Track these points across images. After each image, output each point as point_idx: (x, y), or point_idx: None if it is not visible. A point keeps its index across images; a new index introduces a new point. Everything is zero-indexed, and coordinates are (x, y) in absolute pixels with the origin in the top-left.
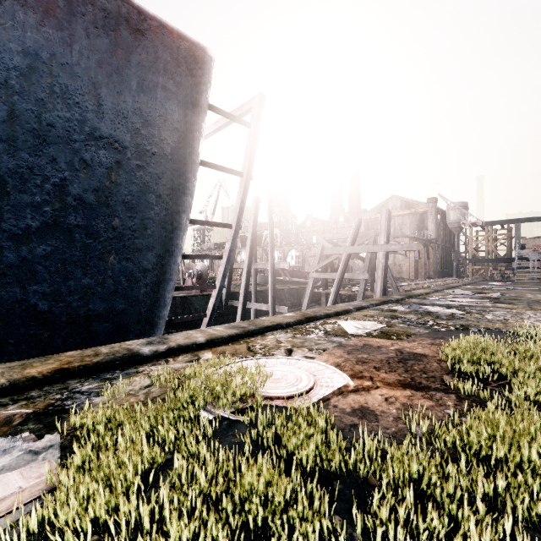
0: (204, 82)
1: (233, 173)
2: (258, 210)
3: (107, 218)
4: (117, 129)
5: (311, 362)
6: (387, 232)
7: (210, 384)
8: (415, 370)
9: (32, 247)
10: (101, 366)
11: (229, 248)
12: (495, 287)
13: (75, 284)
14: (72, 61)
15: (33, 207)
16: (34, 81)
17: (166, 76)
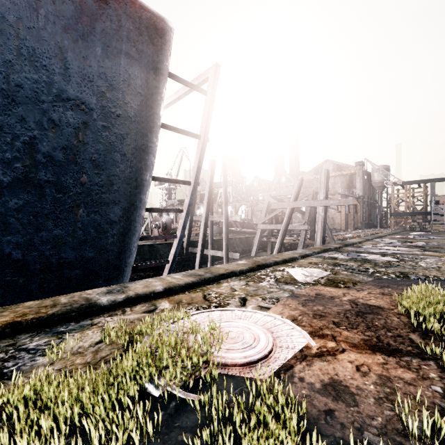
0: (164, 51)
1: (192, 136)
2: (214, 171)
3: (76, 174)
4: (83, 92)
5: (267, 315)
6: (326, 189)
7: (159, 347)
8: (377, 327)
9: (4, 200)
10: (56, 318)
11: (188, 203)
12: (417, 237)
13: (47, 235)
14: (38, 25)
15: (4, 163)
16: (1, 43)
17: (129, 44)
